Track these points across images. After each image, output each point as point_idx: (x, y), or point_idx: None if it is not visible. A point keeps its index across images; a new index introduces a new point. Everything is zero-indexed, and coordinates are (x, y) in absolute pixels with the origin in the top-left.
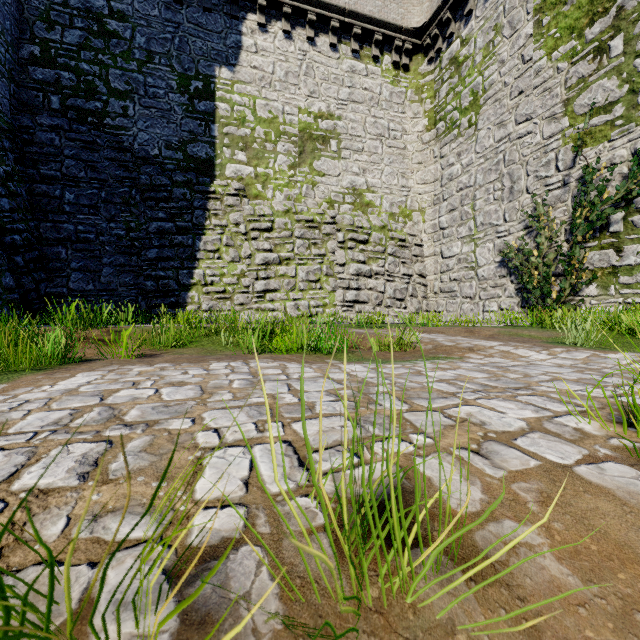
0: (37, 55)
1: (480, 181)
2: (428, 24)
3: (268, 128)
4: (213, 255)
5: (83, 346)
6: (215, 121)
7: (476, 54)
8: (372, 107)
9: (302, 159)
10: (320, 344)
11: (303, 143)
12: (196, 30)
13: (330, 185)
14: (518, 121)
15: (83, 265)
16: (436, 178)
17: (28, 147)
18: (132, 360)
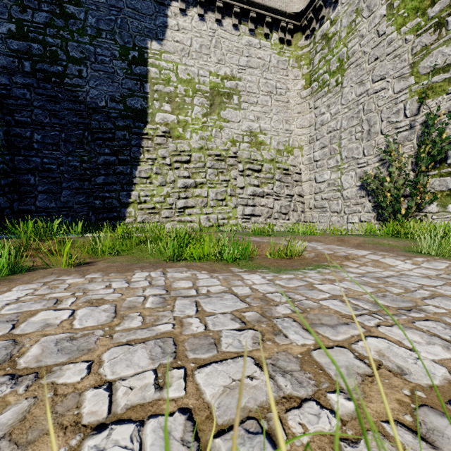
0: (13, 31)
1: (345, 125)
2: (305, 10)
3: (187, 86)
4: (146, 181)
5: (34, 256)
6: (147, 81)
7: (342, 31)
8: (264, 71)
9: (212, 109)
10: (225, 254)
11: (213, 98)
12: (133, 13)
13: (233, 129)
14: (374, 80)
15: (47, 188)
16: (311, 124)
17: (6, 100)
18: (71, 269)
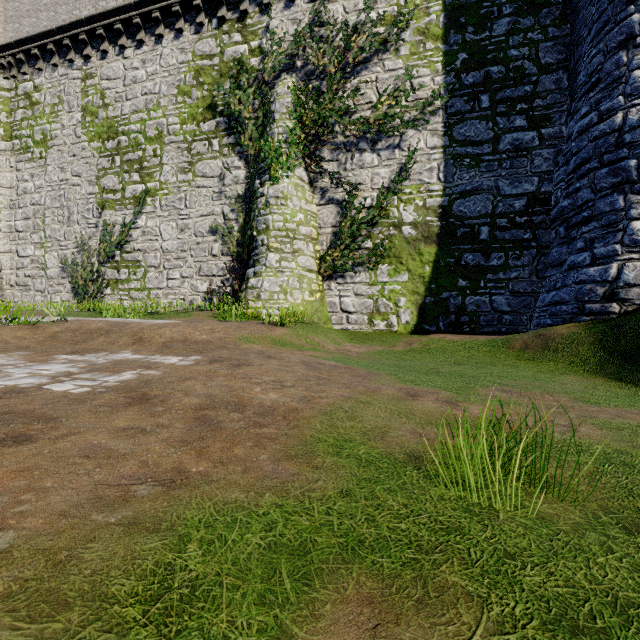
0: None
1: (49, 204)
2: (2, 48)
3: None
4: None
5: None
6: None
7: (46, 106)
8: None
9: None
10: None
11: None
12: None
13: None
14: (73, 174)
15: None
16: (13, 186)
17: None
18: None
